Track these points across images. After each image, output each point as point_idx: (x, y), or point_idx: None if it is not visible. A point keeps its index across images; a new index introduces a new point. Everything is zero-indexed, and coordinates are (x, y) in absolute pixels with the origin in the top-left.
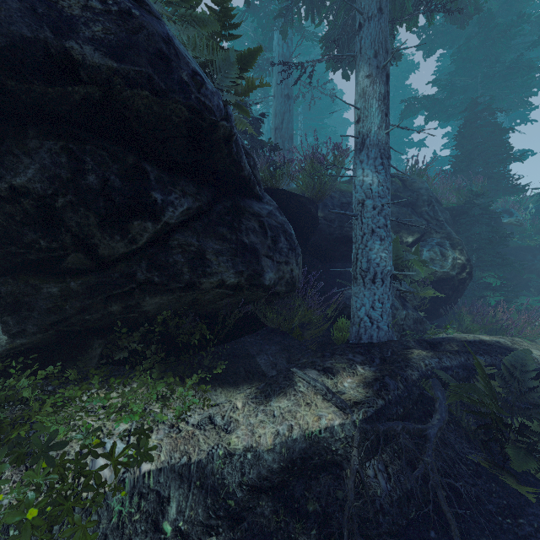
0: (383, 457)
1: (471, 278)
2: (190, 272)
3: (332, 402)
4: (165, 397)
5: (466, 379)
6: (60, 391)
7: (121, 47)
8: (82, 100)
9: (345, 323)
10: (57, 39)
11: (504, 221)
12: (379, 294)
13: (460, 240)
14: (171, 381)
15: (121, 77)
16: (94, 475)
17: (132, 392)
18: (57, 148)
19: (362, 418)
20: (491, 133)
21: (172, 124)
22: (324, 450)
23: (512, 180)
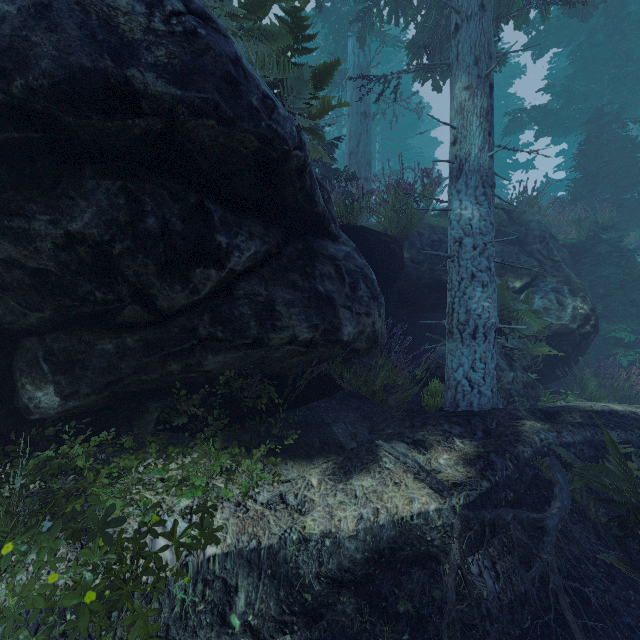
0: (489, 552)
1: (596, 331)
2: (257, 327)
3: (425, 483)
4: (230, 471)
5: (593, 458)
6: (115, 460)
7: (186, 72)
8: (142, 134)
9: (438, 387)
10: (118, 67)
11: (638, 260)
12: (480, 352)
13: (582, 285)
14: (236, 452)
15: (186, 106)
16: (155, 557)
17: (192, 464)
18: (115, 188)
19: (463, 502)
20: (622, 150)
21: (239, 156)
22: (417, 539)
23: None
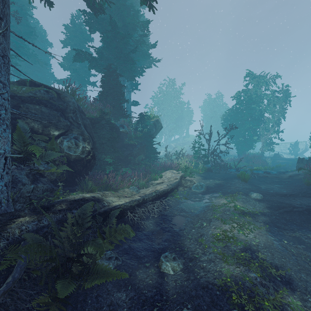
0: None
1: (94, 159)
2: None
3: None
4: None
5: (60, 230)
6: None
7: None
8: None
9: None
10: None
11: (120, 130)
12: None
13: (89, 136)
14: None
15: None
16: None
17: None
18: None
19: None
20: (116, 85)
21: None
22: None
23: (125, 111)
